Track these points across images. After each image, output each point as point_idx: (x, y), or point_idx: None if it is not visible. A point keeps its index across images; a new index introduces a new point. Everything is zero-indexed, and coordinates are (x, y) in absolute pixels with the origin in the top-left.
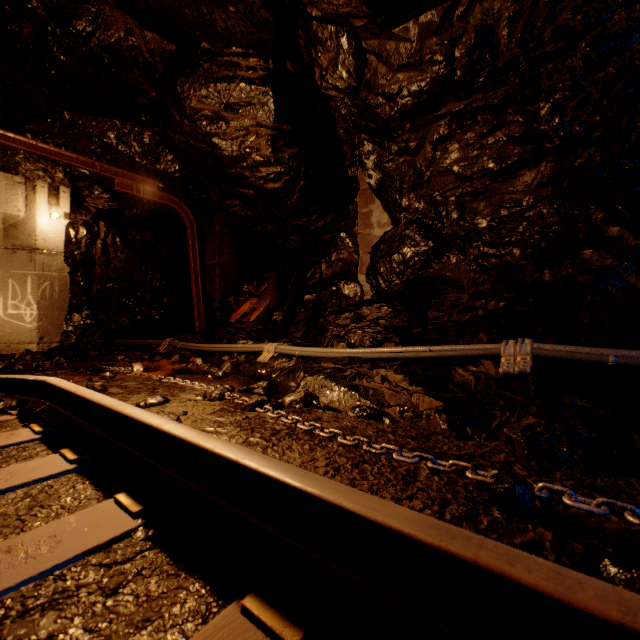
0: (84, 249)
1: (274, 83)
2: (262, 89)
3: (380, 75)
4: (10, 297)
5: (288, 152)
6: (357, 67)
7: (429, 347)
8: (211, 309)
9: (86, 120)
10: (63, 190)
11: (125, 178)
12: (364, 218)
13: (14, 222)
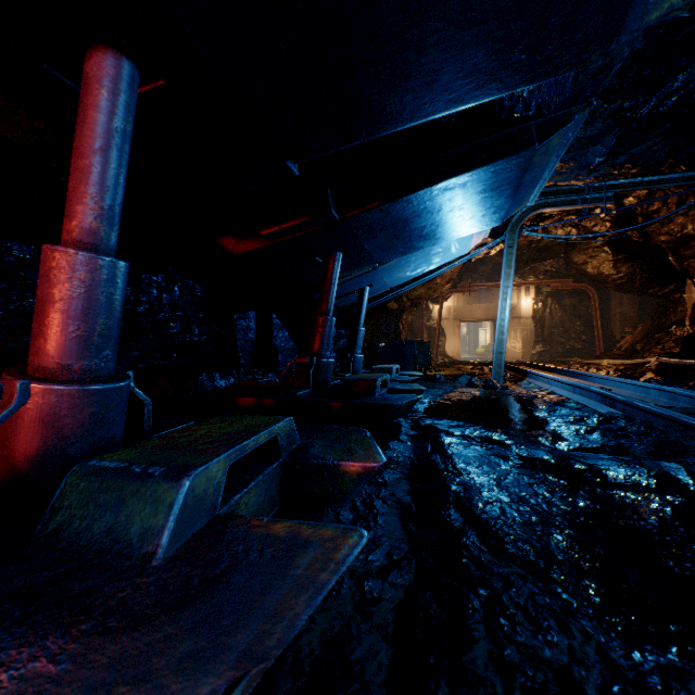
0: (540, 314)
1: (608, 244)
2: (602, 248)
3: (652, 237)
4: (511, 339)
5: (624, 266)
6: (640, 236)
7: (641, 359)
8: (612, 342)
9: (538, 265)
10: (531, 287)
11: (555, 283)
12: (687, 287)
13: (512, 307)
